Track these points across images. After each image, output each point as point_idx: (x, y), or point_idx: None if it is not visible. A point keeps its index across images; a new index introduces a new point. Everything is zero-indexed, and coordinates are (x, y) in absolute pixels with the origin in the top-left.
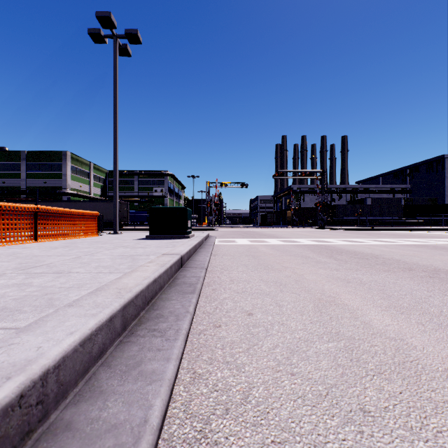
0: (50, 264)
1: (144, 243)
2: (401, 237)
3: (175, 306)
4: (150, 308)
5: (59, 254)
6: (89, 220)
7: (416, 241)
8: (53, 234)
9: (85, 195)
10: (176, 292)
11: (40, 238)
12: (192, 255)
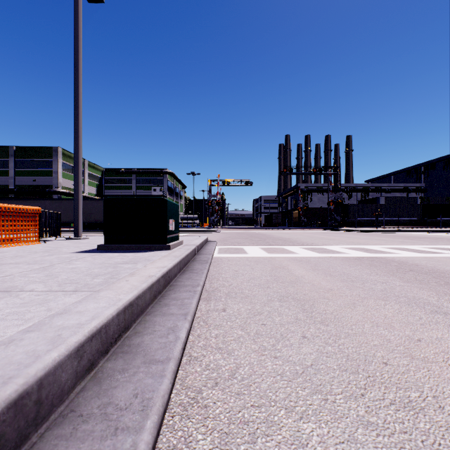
0: None
1: (64, 265)
2: None
3: None
4: None
5: None
6: (20, 220)
7: None
8: None
9: None
10: None
11: None
12: (149, 305)
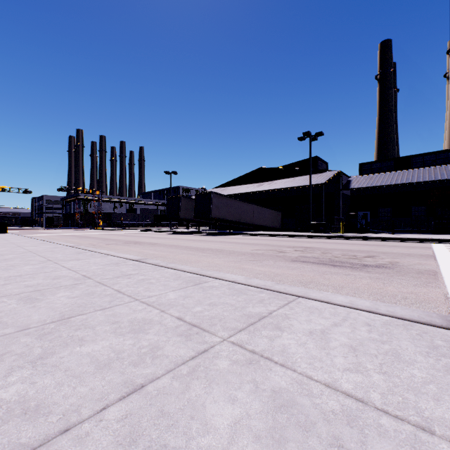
0: None
1: None
2: (114, 232)
3: None
4: None
5: None
6: None
7: (111, 233)
8: None
9: None
10: None
11: None
12: None
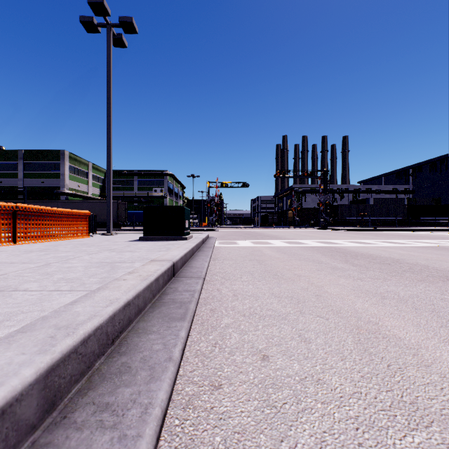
0: (1, 276)
1: (135, 245)
2: (411, 238)
3: (153, 347)
4: (114, 350)
5: (26, 260)
6: (79, 220)
7: (430, 242)
8: (36, 235)
9: (83, 195)
10: (159, 318)
11: (20, 240)
12: (189, 259)
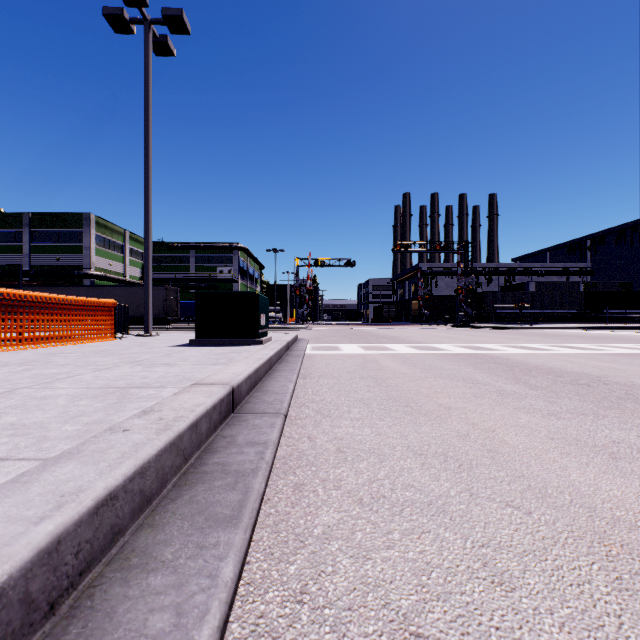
0: None
1: (180, 354)
2: (599, 341)
3: (148, 623)
4: (48, 637)
5: None
6: (99, 314)
7: (630, 347)
8: (27, 337)
9: (116, 278)
10: (185, 519)
11: None
12: (263, 377)
